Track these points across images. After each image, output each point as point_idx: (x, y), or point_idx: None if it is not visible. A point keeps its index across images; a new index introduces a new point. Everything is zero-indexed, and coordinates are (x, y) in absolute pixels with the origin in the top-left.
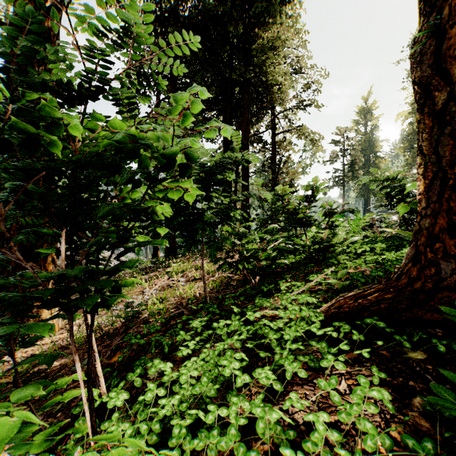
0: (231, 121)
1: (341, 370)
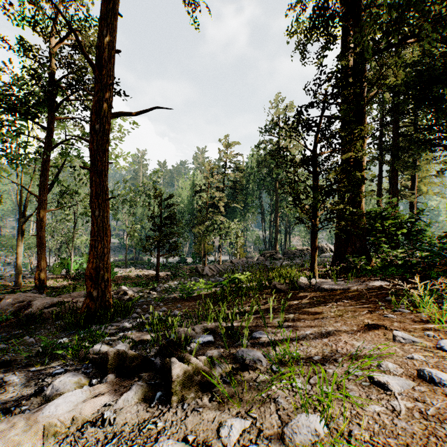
0: None
1: None
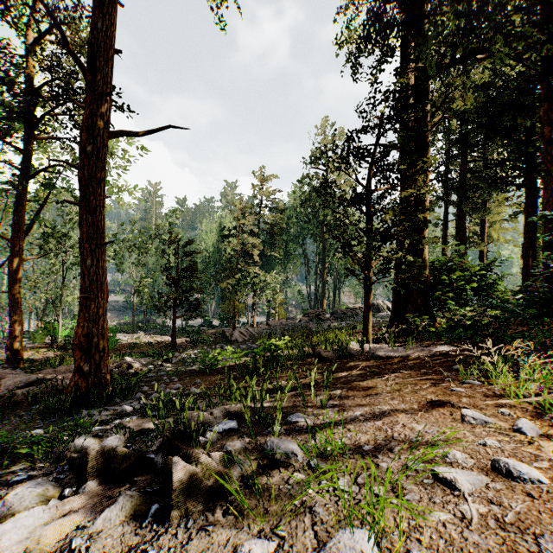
0: (528, 184)
1: None
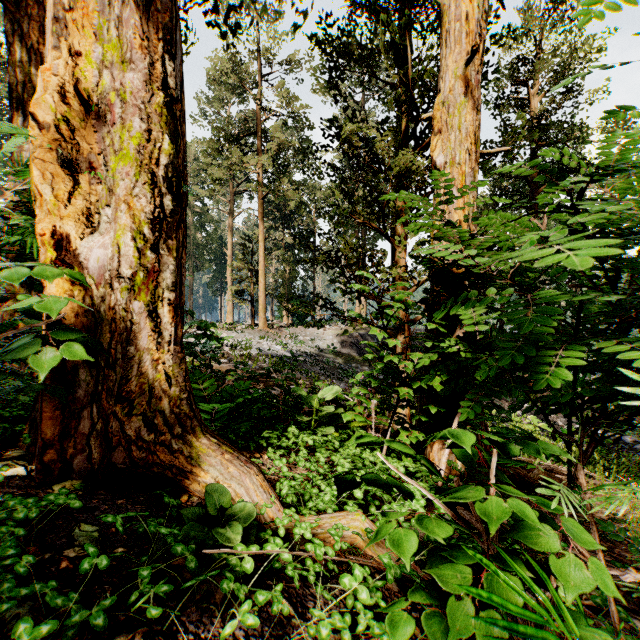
0: None
1: (271, 476)
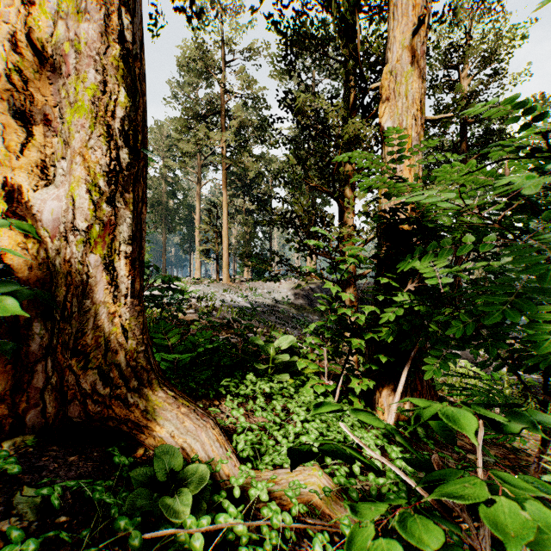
0: None
1: (229, 425)
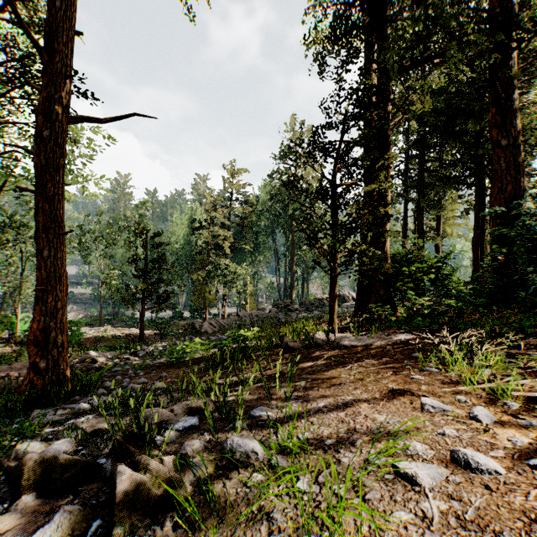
0: (478, 183)
1: None
